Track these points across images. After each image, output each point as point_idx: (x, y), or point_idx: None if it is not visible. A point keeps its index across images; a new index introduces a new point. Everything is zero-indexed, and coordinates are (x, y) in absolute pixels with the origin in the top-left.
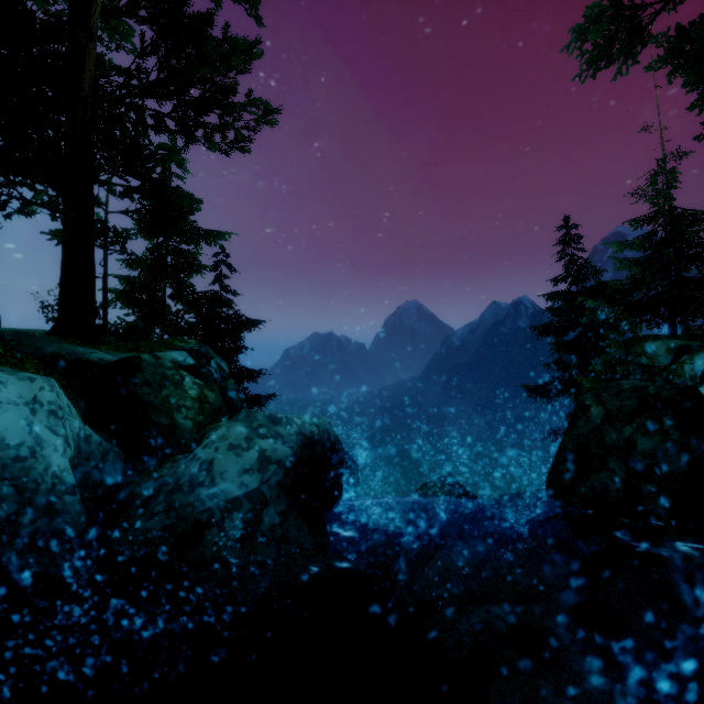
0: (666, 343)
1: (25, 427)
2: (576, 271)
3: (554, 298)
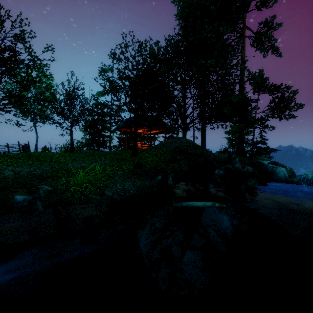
0: None
1: (284, 170)
2: None
3: None
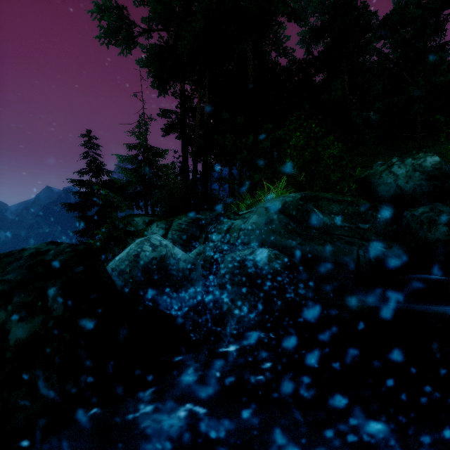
0: (143, 218)
1: None
2: (95, 168)
3: (80, 185)
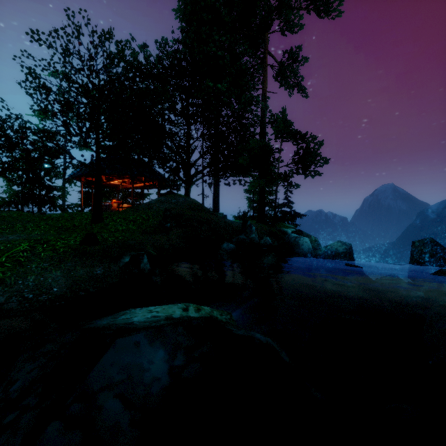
0: None
1: (308, 241)
2: None
3: None
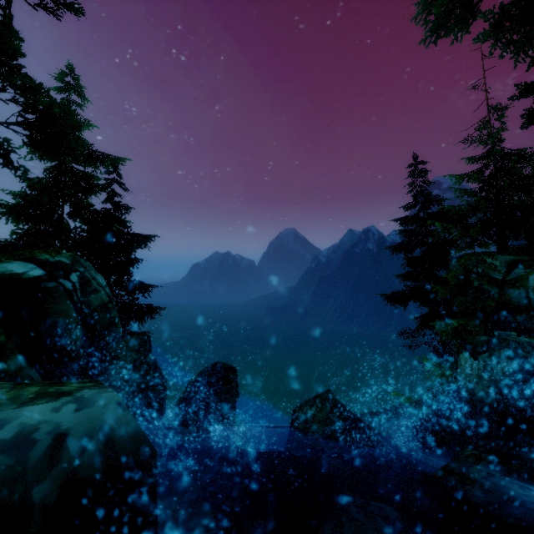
0: (499, 258)
1: None
2: (424, 199)
3: (406, 222)
